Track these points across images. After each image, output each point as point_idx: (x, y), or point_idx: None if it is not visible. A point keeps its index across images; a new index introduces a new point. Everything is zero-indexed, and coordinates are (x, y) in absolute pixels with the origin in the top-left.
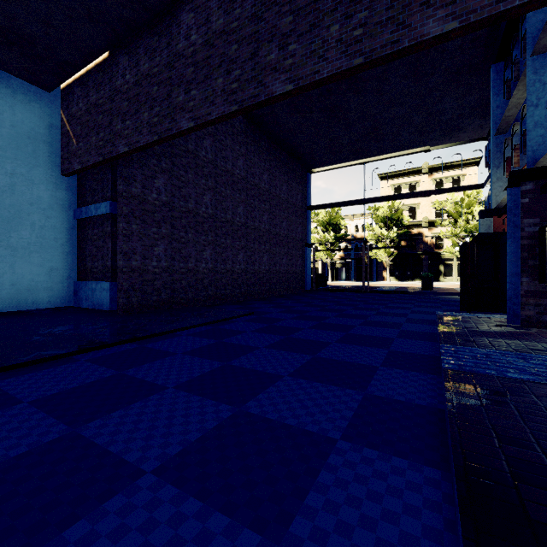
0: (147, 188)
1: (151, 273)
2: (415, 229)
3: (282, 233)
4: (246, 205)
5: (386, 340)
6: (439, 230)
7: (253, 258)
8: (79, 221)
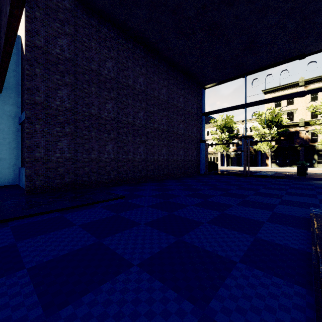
0: (50, 97)
1: (55, 162)
2: (293, 128)
3: (179, 132)
4: (146, 111)
5: (219, 269)
6: (314, 128)
7: (152, 150)
8: (21, 126)
